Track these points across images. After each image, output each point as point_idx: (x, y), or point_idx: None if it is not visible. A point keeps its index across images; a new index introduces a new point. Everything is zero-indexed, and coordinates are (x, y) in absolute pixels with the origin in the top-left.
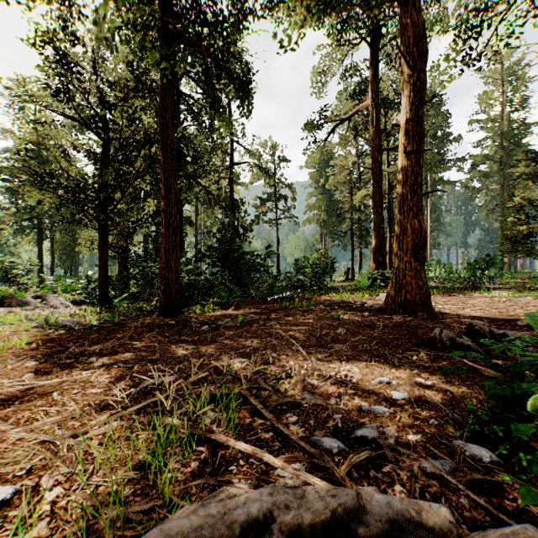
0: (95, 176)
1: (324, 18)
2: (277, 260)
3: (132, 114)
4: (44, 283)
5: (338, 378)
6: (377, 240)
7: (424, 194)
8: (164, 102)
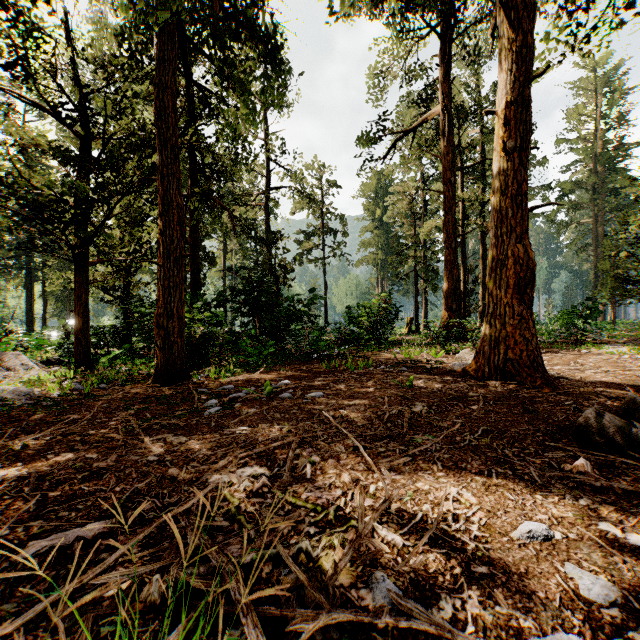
0: (64, 184)
1: (383, 1)
2: (325, 308)
3: (121, 101)
4: (9, 336)
5: (440, 522)
6: (450, 282)
7: (531, 209)
8: (162, 78)
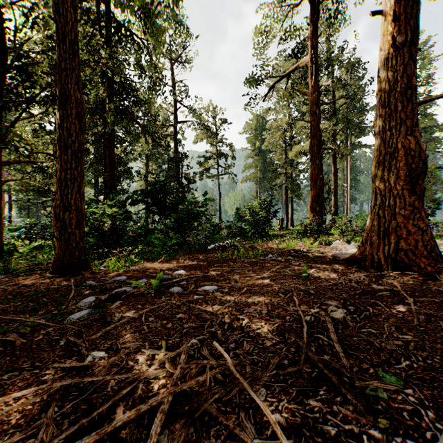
0: None
1: None
2: (219, 211)
3: (29, 9)
4: None
5: None
6: (315, 190)
7: (419, 104)
8: None
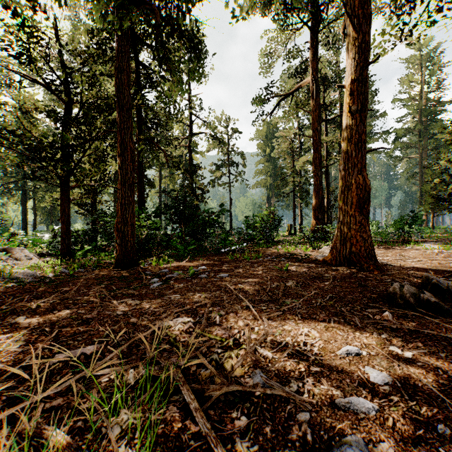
0: (54, 135)
1: (270, 4)
2: (230, 217)
3: (92, 78)
4: (15, 237)
5: (295, 346)
6: (317, 200)
7: (368, 151)
8: (120, 64)
